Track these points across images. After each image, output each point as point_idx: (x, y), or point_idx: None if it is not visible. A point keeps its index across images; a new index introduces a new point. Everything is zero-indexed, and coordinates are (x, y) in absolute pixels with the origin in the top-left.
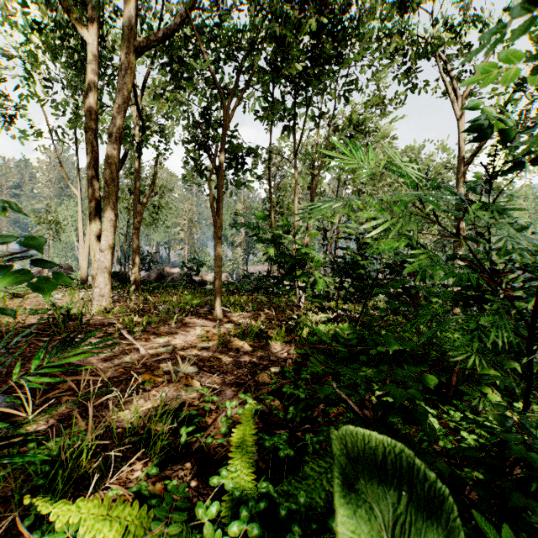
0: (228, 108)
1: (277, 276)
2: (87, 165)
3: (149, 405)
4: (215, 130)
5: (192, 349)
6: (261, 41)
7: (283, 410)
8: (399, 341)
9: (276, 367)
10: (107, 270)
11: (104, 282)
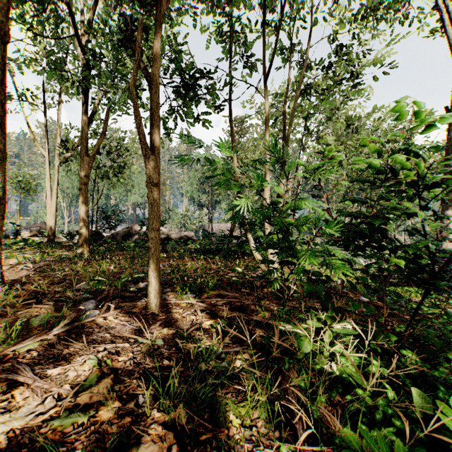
0: None
1: (241, 236)
2: None
3: None
4: None
5: None
6: None
7: None
8: None
9: None
10: None
11: None
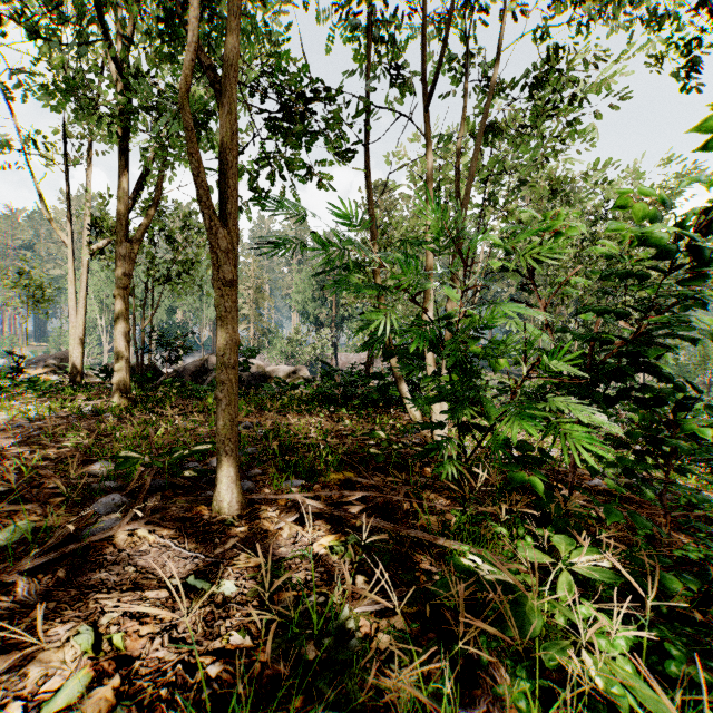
0: None
1: (383, 375)
2: None
3: None
4: None
5: None
6: None
7: None
8: None
9: None
10: None
11: None
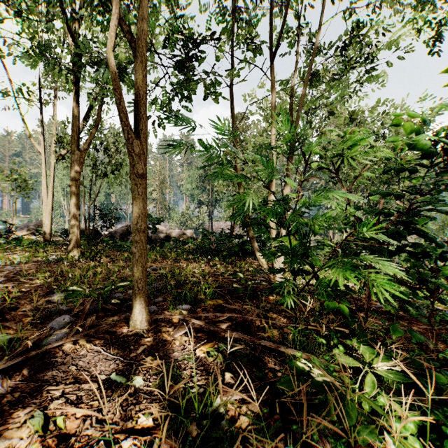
0: None
1: (242, 236)
2: None
3: None
4: None
5: None
6: None
7: None
8: None
9: None
10: None
11: None
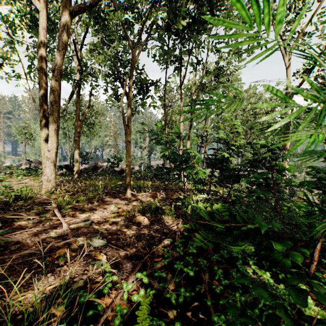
0: (134, 51)
1: (168, 168)
2: (39, 92)
3: (57, 283)
4: (125, 66)
5: (105, 223)
6: (157, 1)
7: (174, 285)
8: (269, 222)
9: (168, 239)
10: (52, 164)
11: (50, 172)
